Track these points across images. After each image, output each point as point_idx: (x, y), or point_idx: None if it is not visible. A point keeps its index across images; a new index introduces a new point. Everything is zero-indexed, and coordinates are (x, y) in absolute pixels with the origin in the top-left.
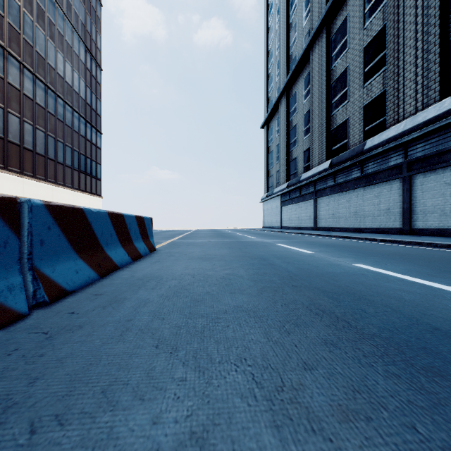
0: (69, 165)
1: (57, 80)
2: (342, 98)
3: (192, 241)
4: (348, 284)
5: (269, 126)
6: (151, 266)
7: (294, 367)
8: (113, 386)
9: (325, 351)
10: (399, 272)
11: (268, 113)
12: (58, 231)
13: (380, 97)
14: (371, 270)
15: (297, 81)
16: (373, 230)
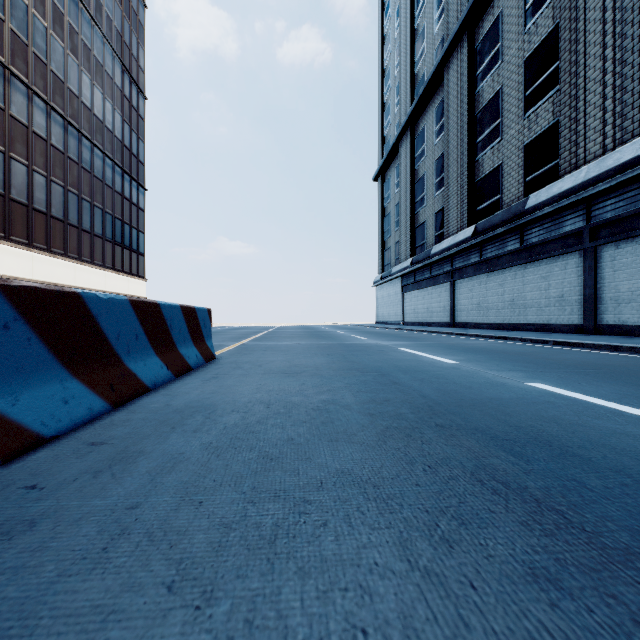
0: (99, 235)
1: (81, 113)
2: (491, 135)
3: (273, 343)
4: (531, 422)
5: (385, 177)
6: (202, 387)
7: None
8: None
9: (541, 606)
10: (609, 398)
11: (383, 159)
12: (27, 332)
13: (548, 132)
14: (561, 395)
15: (425, 112)
16: (539, 327)
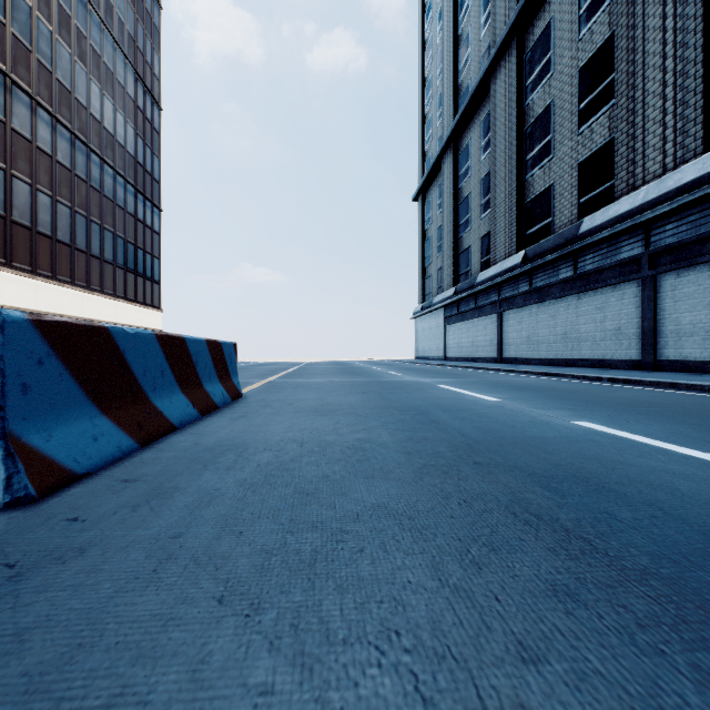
0: (109, 260)
1: (90, 126)
2: (542, 151)
3: (303, 381)
4: (572, 460)
5: (426, 198)
6: (230, 425)
7: (499, 655)
8: (113, 709)
9: (557, 614)
10: (656, 436)
11: (424, 177)
12: (59, 367)
13: (604, 149)
14: (606, 434)
15: (470, 126)
16: (594, 363)
